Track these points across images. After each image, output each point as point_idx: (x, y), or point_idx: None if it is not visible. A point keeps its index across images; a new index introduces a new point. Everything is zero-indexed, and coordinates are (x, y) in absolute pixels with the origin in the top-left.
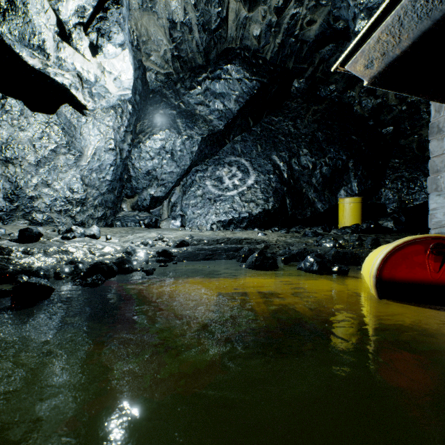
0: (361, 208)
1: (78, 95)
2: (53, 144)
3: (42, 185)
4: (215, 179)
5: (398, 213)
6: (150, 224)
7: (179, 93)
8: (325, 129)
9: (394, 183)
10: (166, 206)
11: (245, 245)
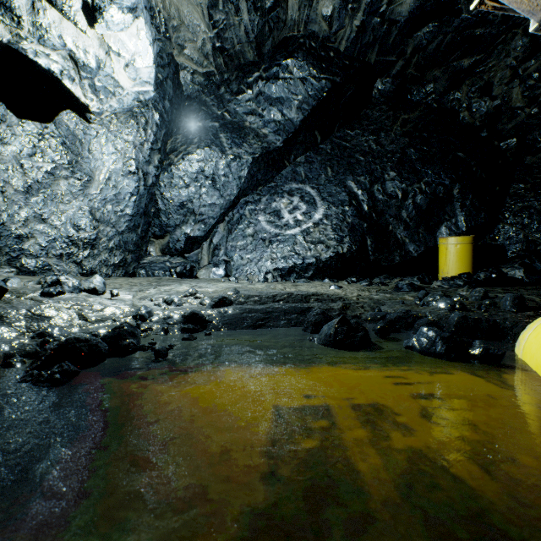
0: (471, 251)
1: (75, 89)
2: (50, 165)
3: (35, 221)
4: (271, 213)
5: (529, 258)
6: (183, 273)
7: (223, 99)
8: (420, 144)
9: (518, 217)
10: (206, 249)
11: (314, 303)
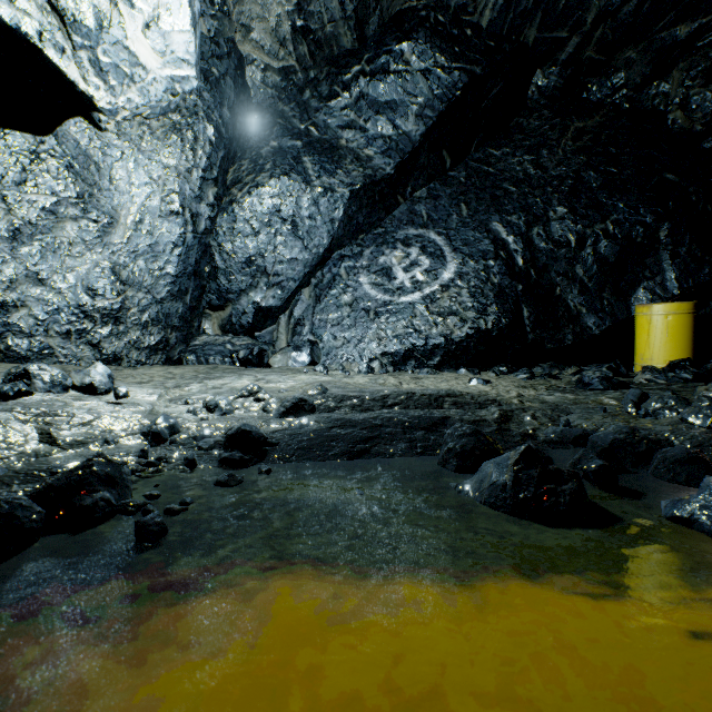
0: (692, 326)
1: (68, 68)
2: (49, 198)
3: (28, 282)
4: (378, 272)
5: None
6: (249, 360)
7: (308, 108)
8: (604, 164)
9: None
10: (284, 324)
11: (451, 410)
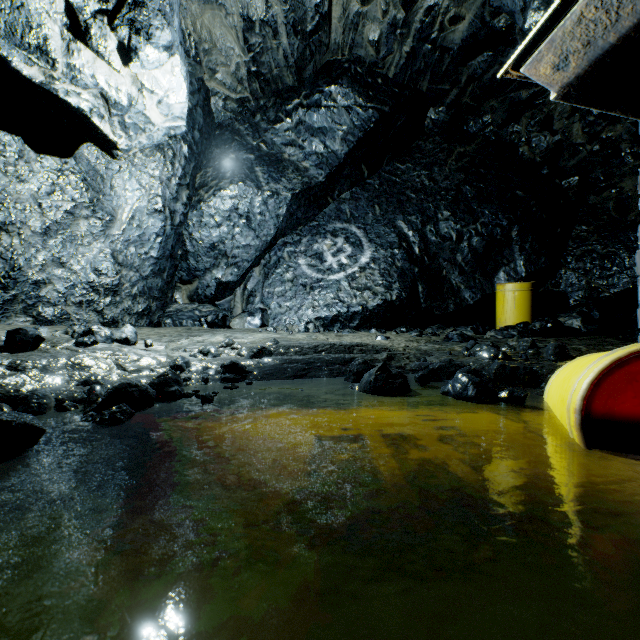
0: (530, 299)
1: (104, 127)
2: (70, 203)
3: (53, 265)
4: (313, 256)
5: (588, 306)
6: (215, 323)
7: (259, 128)
8: (476, 181)
9: (580, 262)
10: (240, 295)
11: (358, 354)
